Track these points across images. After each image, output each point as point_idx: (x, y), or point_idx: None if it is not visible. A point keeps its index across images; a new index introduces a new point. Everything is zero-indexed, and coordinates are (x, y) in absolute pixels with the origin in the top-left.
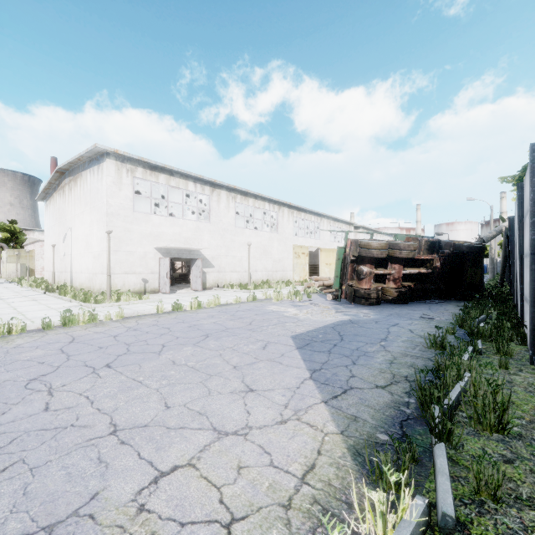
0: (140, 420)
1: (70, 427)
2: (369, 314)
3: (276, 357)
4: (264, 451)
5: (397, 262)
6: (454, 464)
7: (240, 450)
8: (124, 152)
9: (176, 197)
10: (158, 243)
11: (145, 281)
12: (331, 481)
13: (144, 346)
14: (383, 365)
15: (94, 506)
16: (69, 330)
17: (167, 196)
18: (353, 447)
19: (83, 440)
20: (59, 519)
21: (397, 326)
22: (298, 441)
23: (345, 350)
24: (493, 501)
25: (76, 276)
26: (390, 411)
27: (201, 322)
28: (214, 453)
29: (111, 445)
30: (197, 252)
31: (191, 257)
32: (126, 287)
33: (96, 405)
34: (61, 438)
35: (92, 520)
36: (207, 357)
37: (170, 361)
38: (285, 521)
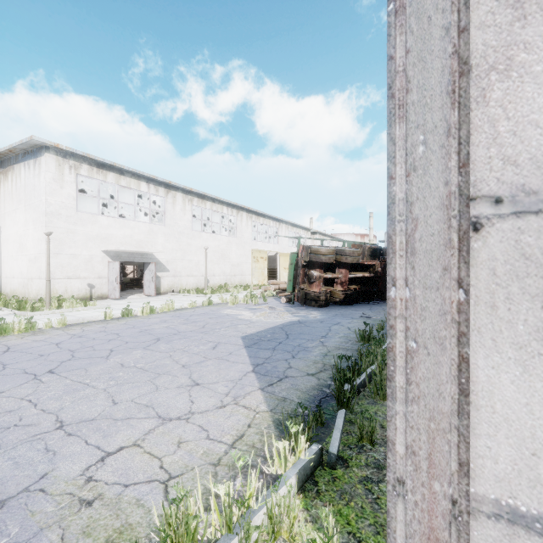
0: (87, 415)
1: (13, 427)
2: (316, 315)
3: (224, 355)
4: (203, 429)
5: (344, 267)
6: (351, 424)
7: (181, 430)
8: (66, 147)
9: (127, 197)
10: (106, 246)
11: (92, 286)
12: (255, 444)
13: (90, 352)
14: (317, 357)
15: (44, 483)
16: (3, 340)
17: (117, 196)
18: (277, 420)
19: (28, 436)
20: (10, 495)
21: (338, 325)
22: (233, 420)
23: (288, 347)
24: (370, 444)
25: (6, 281)
26: (314, 392)
27: (153, 327)
28: (158, 434)
29: (58, 438)
30: (151, 256)
31: (144, 261)
32: (69, 293)
33: (40, 407)
34: (4, 436)
35: (43, 492)
36: (157, 358)
37: (118, 364)
38: (213, 473)
